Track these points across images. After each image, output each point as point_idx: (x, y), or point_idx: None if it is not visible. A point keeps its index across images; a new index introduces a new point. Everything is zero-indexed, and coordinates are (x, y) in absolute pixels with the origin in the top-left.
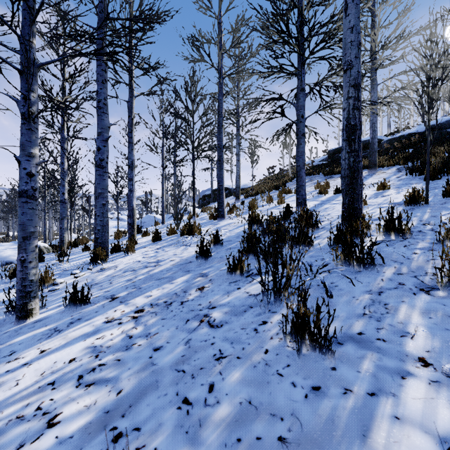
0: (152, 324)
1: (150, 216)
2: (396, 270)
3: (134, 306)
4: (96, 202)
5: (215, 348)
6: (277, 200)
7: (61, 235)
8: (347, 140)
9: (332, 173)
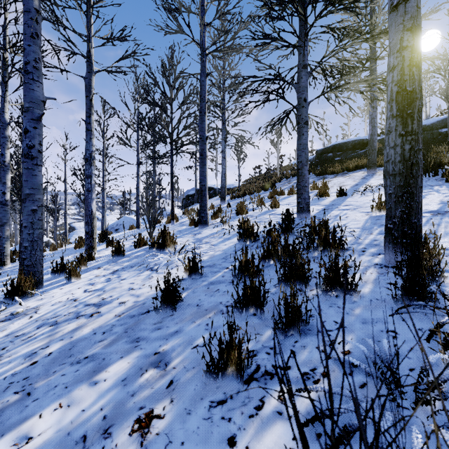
0: None
1: (128, 218)
2: None
3: None
4: (22, 208)
5: None
6: (268, 202)
7: (0, 246)
8: (400, 116)
9: (325, 173)
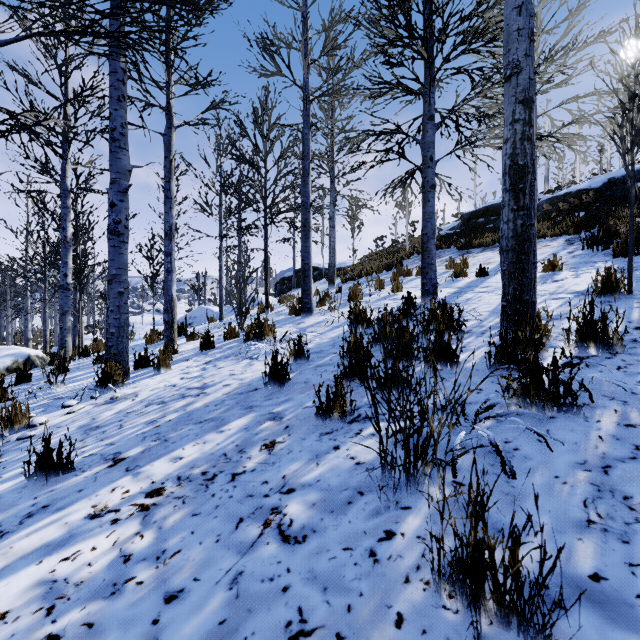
0: (173, 527)
1: (204, 309)
2: (619, 417)
3: (148, 480)
4: (108, 290)
5: (290, 602)
6: (390, 285)
7: (62, 339)
8: (512, 191)
9: (470, 246)
